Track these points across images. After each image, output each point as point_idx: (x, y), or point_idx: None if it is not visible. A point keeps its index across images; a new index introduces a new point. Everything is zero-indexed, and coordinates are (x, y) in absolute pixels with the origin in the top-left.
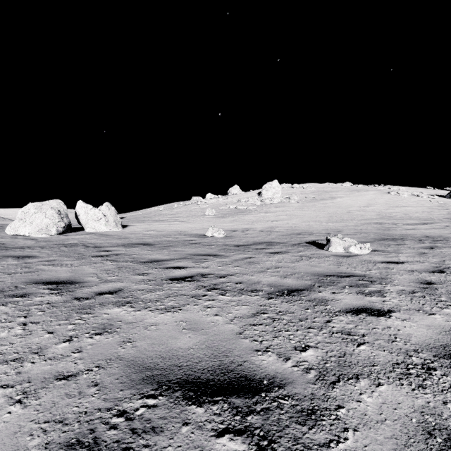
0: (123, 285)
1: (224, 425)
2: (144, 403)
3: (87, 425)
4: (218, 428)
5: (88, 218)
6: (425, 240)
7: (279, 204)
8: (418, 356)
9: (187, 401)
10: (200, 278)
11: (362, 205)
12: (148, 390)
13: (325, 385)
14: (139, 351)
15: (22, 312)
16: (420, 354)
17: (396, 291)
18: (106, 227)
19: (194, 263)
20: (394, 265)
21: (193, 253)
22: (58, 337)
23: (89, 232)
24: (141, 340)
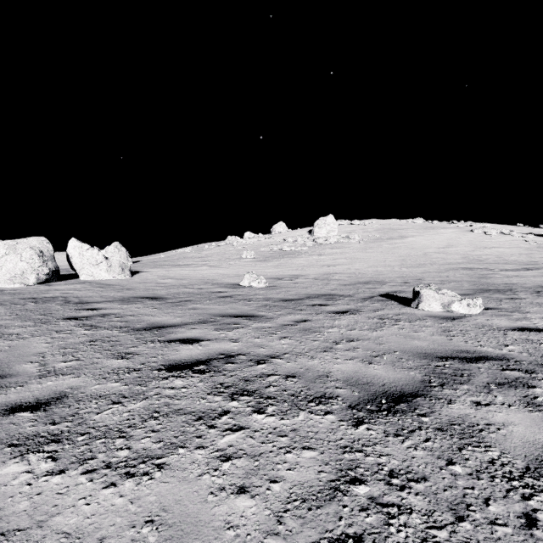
0: (74, 384)
1: None
2: None
3: None
4: None
5: (83, 262)
6: None
7: (336, 244)
8: None
9: None
10: (222, 365)
11: (441, 246)
12: None
13: None
14: None
15: None
16: None
17: None
18: (107, 273)
19: (216, 332)
20: (536, 334)
21: (219, 312)
22: None
23: (83, 281)
24: None
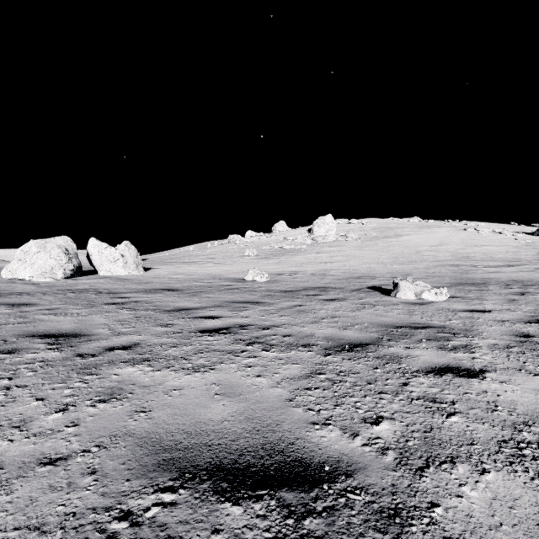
0: (141, 339)
1: (271, 534)
2: (158, 499)
3: (74, 534)
4: (263, 537)
5: (102, 259)
6: (513, 285)
7: (333, 242)
8: (530, 431)
9: (219, 496)
10: (238, 330)
11: (434, 244)
12: (165, 479)
13: (409, 472)
14: (156, 425)
15: (7, 372)
16: (532, 427)
17: (487, 345)
18: (124, 269)
19: (230, 312)
20: (480, 314)
21: (230, 300)
22: (49, 405)
23: (103, 276)
24: (160, 409)
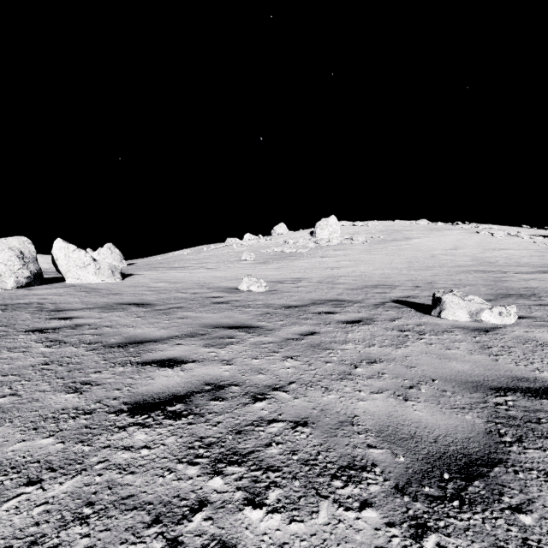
0: None
1: None
2: None
3: None
4: None
5: (69, 264)
6: None
7: (338, 246)
8: None
9: None
10: (206, 403)
11: (448, 247)
12: None
13: None
14: None
15: None
16: None
17: None
18: (96, 276)
19: (205, 350)
20: None
21: (212, 322)
22: None
23: (69, 285)
24: None
